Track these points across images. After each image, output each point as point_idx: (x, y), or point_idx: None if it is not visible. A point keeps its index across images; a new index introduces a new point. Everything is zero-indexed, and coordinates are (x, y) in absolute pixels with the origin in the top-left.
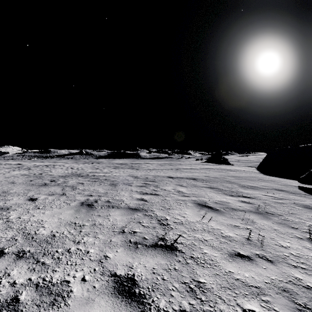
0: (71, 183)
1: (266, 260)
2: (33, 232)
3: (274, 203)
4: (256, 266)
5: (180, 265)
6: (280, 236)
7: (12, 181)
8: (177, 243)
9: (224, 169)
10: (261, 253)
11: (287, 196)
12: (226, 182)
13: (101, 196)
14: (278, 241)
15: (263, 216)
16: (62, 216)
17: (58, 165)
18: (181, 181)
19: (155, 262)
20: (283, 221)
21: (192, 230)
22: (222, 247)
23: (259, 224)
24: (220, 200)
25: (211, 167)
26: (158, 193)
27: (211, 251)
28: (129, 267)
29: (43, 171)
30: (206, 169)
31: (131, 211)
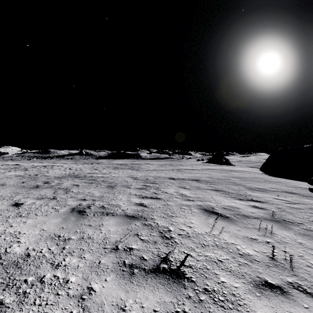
0: (65, 184)
1: (305, 293)
2: (4, 250)
3: (289, 208)
4: (294, 304)
5: (191, 304)
6: (309, 252)
7: (2, 183)
8: (184, 266)
9: (227, 170)
10: (295, 281)
11: (301, 200)
12: (232, 183)
13: (96, 200)
14: (309, 260)
15: (282, 225)
16: (46, 227)
17: (56, 165)
18: (183, 182)
19: (157, 298)
20: (307, 232)
21: (202, 246)
22: (242, 272)
23: (279, 236)
24: (228, 204)
25: (213, 168)
26: (159, 197)
27: (230, 279)
28: (121, 309)
29: (40, 172)
30: (208, 170)
31: (128, 220)
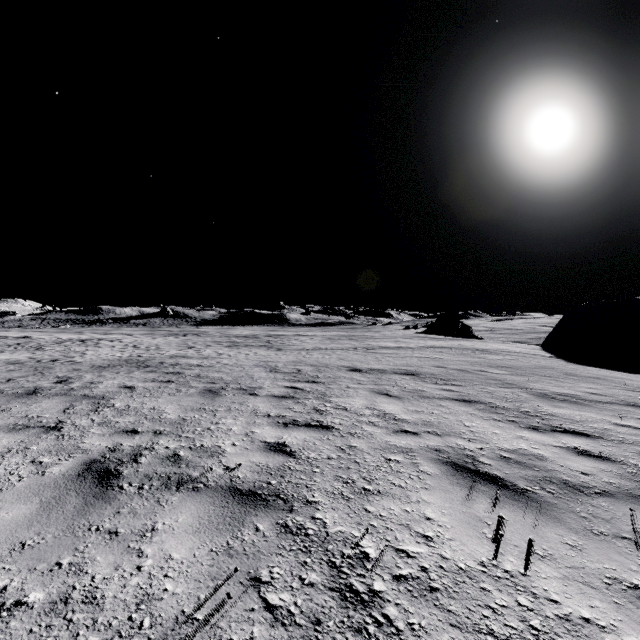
0: (104, 386)
1: None
2: None
3: None
4: None
5: None
6: None
7: None
8: None
9: (474, 350)
10: None
11: None
12: (494, 382)
13: (162, 433)
14: None
15: None
16: None
17: (109, 339)
18: (383, 379)
19: None
20: None
21: None
22: None
23: None
24: (510, 446)
25: (443, 345)
26: (327, 423)
27: None
28: None
29: (67, 353)
30: (433, 350)
31: (235, 508)
